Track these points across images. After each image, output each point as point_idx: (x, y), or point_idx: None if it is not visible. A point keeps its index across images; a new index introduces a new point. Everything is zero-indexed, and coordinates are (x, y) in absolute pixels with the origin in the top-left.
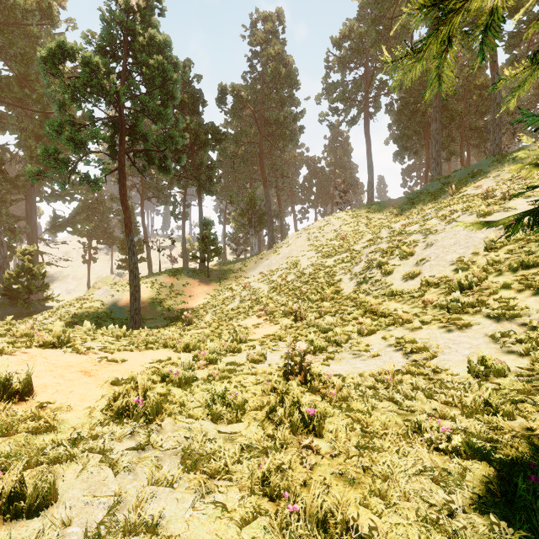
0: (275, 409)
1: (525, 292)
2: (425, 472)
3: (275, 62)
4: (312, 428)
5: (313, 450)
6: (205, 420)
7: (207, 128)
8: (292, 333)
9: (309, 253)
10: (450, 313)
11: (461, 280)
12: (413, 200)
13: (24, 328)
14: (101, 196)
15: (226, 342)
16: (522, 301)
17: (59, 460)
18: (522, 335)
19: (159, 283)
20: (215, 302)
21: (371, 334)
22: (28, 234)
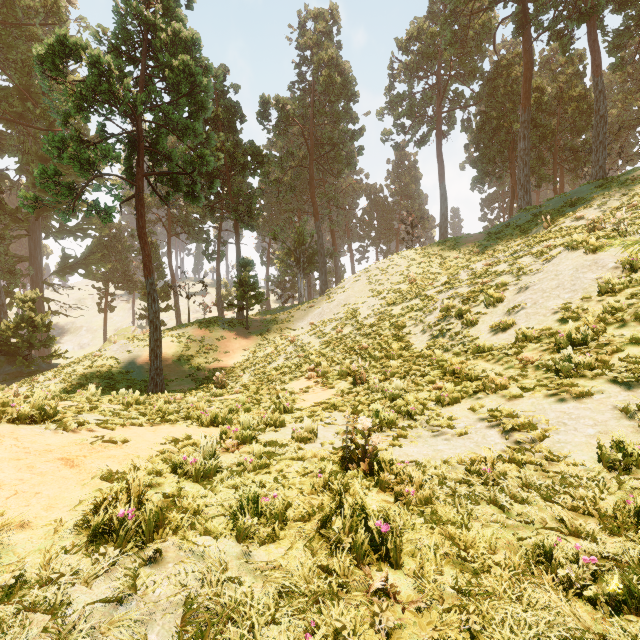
0: (330, 519)
1: None
2: None
3: (329, 70)
4: (385, 550)
5: (389, 594)
6: (227, 539)
7: (246, 148)
8: (351, 401)
9: (370, 299)
10: (559, 377)
11: (571, 333)
12: (498, 235)
13: None
14: (120, 232)
15: (267, 412)
16: None
17: None
18: None
19: (187, 336)
20: (254, 360)
21: (454, 404)
22: (31, 277)
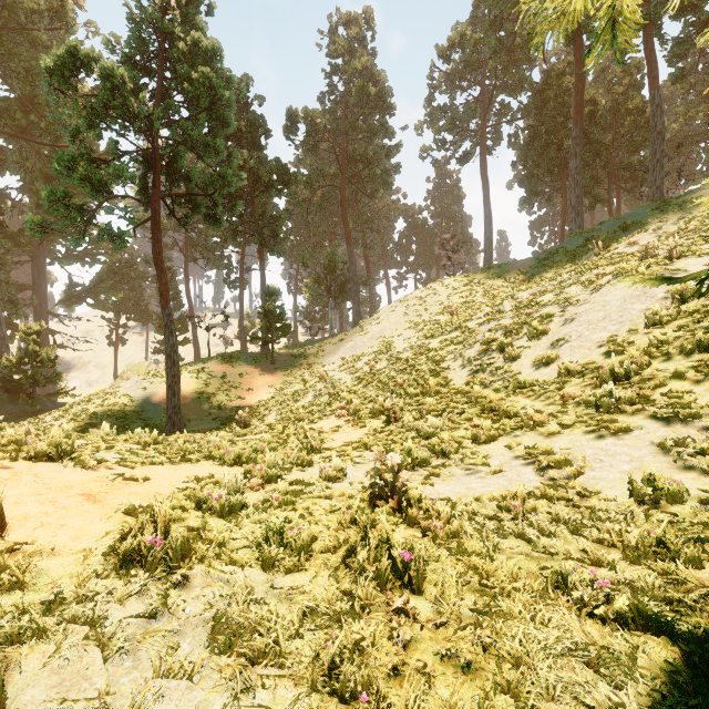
0: (355, 551)
1: (704, 384)
2: (576, 651)
3: (362, 79)
4: (408, 579)
5: (409, 615)
6: (252, 568)
7: (271, 166)
8: (383, 440)
9: (407, 331)
10: (600, 413)
11: (614, 368)
12: (546, 262)
13: (13, 434)
14: (132, 257)
15: (294, 451)
16: (701, 396)
17: (20, 637)
18: (704, 444)
19: (207, 372)
20: (281, 398)
21: (491, 442)
22: (35, 307)
